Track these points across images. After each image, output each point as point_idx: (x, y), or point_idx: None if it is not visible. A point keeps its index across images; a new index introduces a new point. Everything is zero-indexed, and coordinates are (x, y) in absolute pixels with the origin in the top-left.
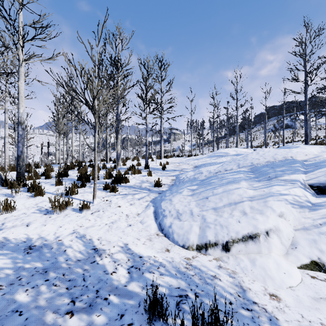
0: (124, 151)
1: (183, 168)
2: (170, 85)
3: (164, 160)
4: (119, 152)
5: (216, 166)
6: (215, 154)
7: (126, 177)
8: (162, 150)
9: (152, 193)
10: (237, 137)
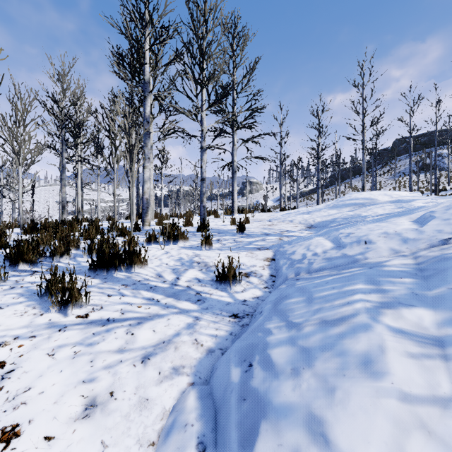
0: (175, 207)
1: (283, 229)
2: (251, 74)
3: (238, 216)
4: (147, 197)
5: (402, 220)
6: (345, 201)
7: (134, 253)
8: (235, 198)
9: (208, 314)
10: (363, 179)
